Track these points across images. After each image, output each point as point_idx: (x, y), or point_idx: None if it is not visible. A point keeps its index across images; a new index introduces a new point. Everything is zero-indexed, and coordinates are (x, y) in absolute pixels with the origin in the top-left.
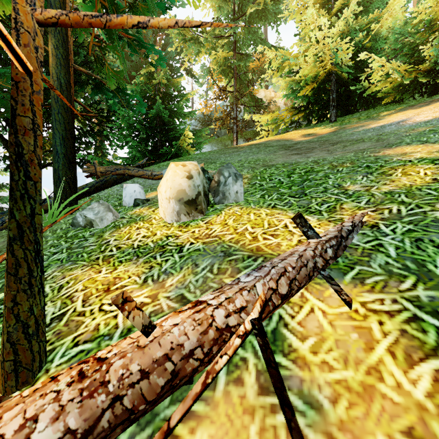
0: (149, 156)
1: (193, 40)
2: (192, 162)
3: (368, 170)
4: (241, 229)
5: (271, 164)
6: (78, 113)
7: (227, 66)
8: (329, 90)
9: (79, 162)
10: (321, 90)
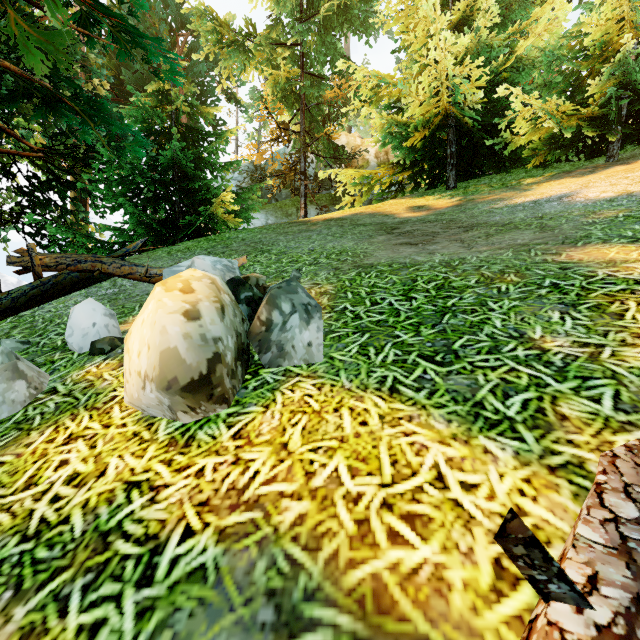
0: (160, 230)
1: (235, 44)
2: (209, 274)
3: (563, 296)
4: (324, 476)
5: (369, 263)
6: (0, 149)
7: (290, 91)
8: (446, 140)
9: (35, 234)
10: (434, 140)
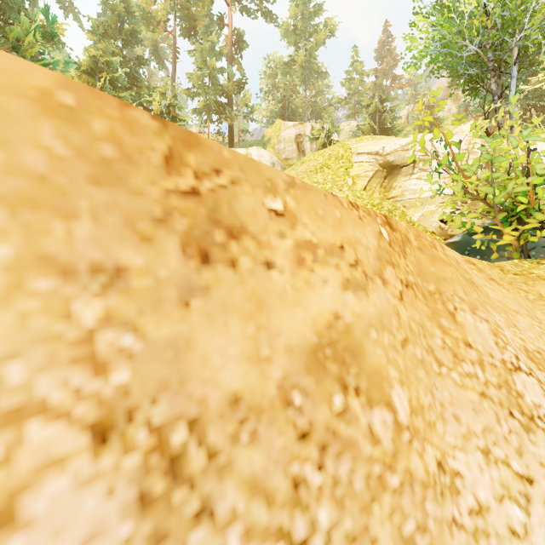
0: None
1: None
2: None
3: None
4: None
5: None
6: None
7: None
8: None
9: None
10: None
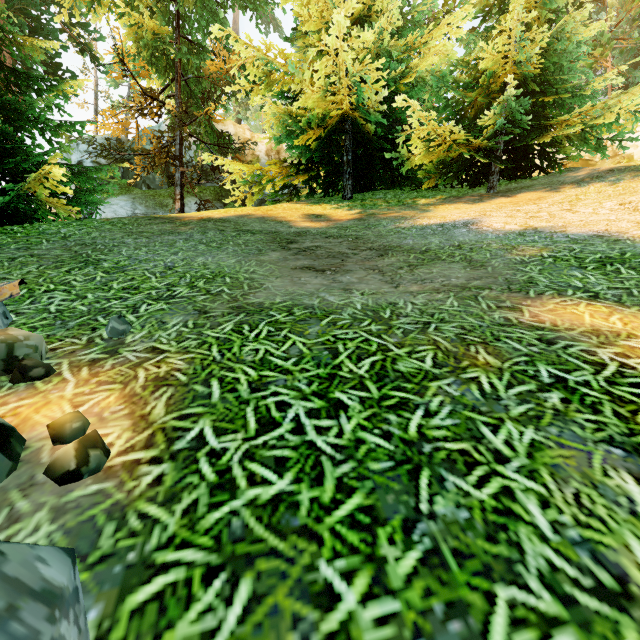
0: None
1: None
2: None
3: (600, 419)
4: None
5: (257, 302)
6: None
7: (161, 52)
8: (342, 145)
9: None
10: (331, 143)
